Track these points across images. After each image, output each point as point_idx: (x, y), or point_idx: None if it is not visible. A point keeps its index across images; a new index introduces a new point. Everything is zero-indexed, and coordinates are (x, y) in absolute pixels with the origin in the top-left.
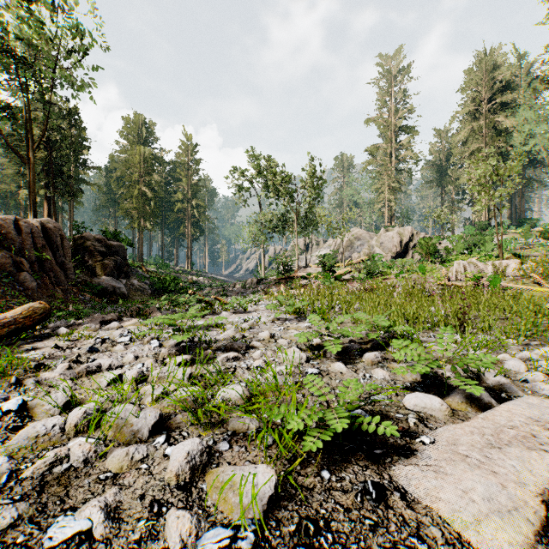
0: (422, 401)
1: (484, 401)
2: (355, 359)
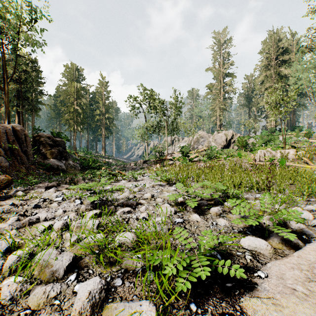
0: (253, 243)
1: (293, 241)
2: (205, 211)
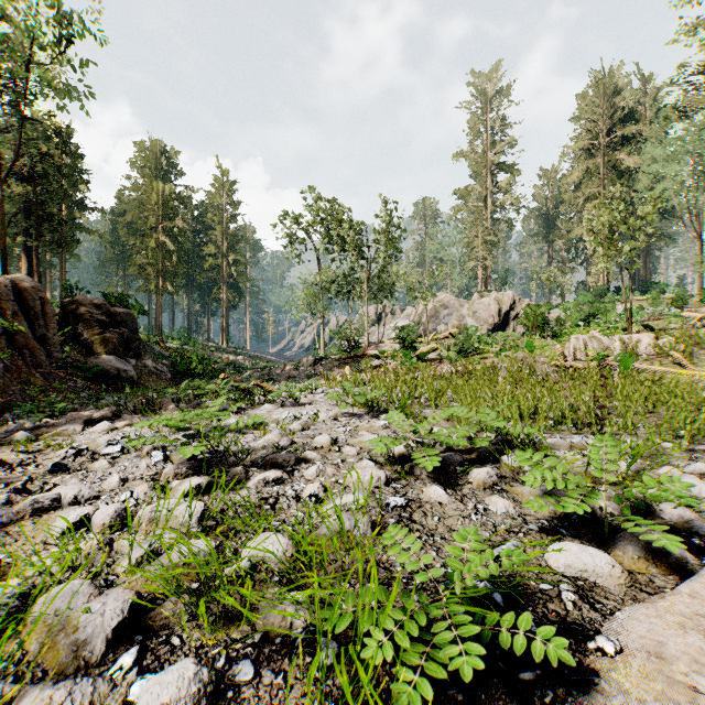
0: (579, 560)
1: (673, 554)
2: (458, 479)
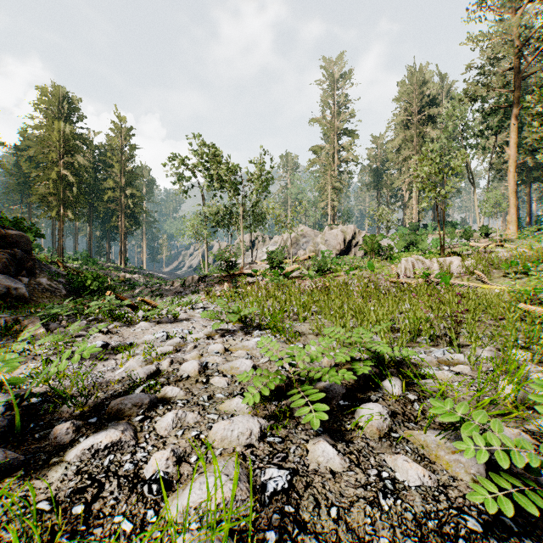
0: None
1: None
2: (343, 419)
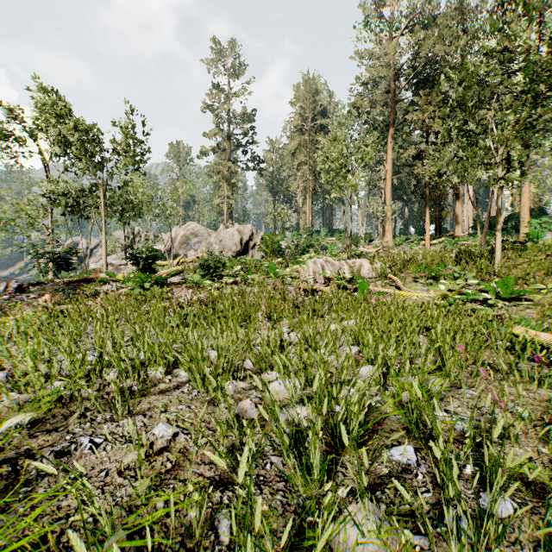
0: None
1: None
2: None
